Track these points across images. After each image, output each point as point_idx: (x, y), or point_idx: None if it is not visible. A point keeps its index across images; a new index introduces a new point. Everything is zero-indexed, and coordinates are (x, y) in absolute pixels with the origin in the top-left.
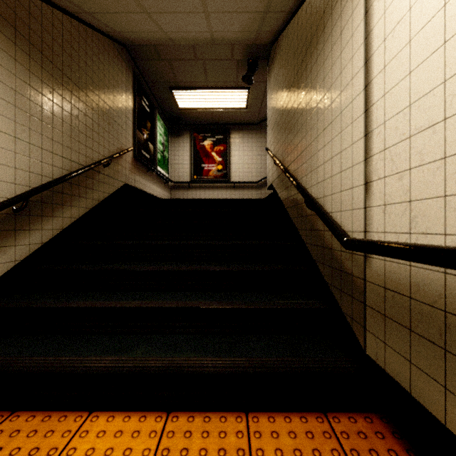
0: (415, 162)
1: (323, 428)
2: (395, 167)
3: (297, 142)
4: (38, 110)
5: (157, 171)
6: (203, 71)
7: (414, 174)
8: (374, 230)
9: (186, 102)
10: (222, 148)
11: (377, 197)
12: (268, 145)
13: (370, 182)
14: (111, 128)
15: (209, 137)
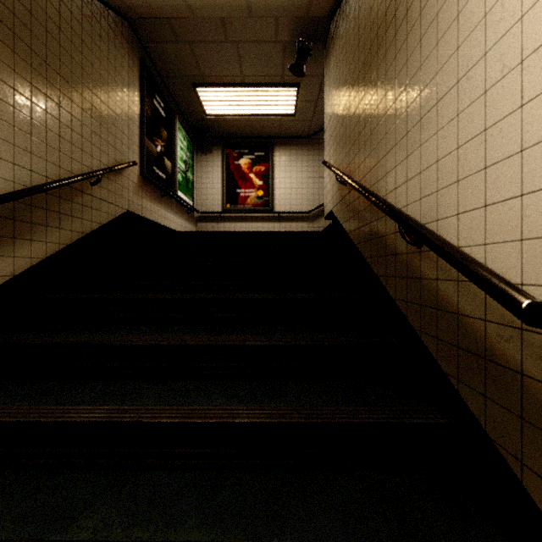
0: None
1: None
2: None
3: (377, 140)
4: None
5: (177, 196)
6: (237, 60)
7: None
8: None
9: (215, 106)
10: (263, 168)
11: None
12: (325, 159)
13: None
14: (104, 131)
15: (247, 154)
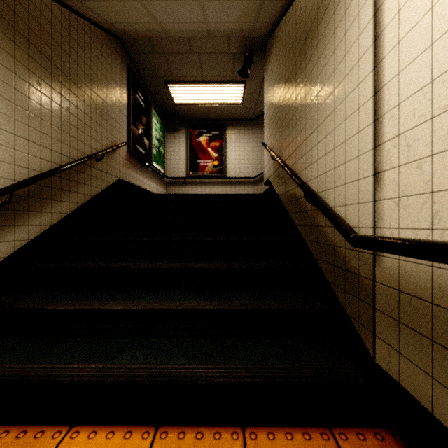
0: (439, 146)
1: (329, 447)
2: (412, 154)
3: (295, 134)
4: (25, 100)
5: (153, 166)
6: (199, 65)
7: (437, 160)
8: (385, 225)
9: (182, 98)
10: (218, 144)
11: (389, 189)
12: (264, 140)
13: (380, 172)
14: (104, 122)
15: (205, 133)
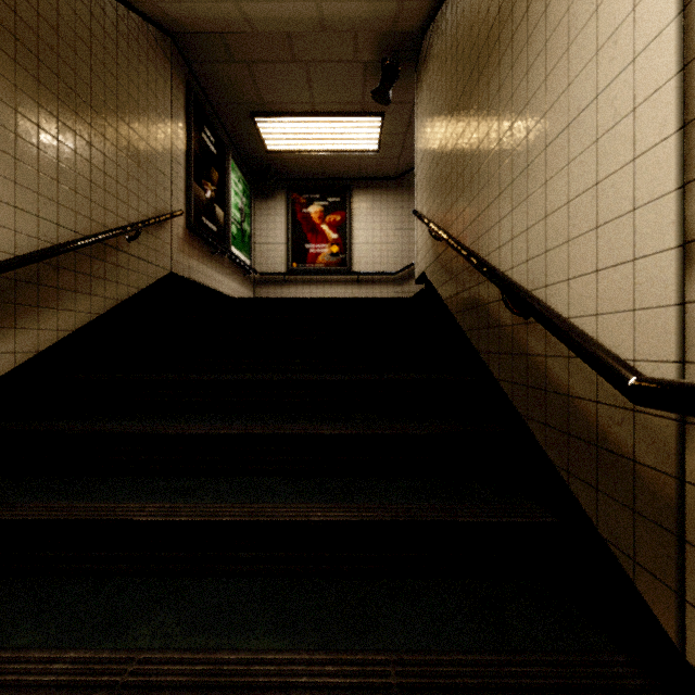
0: None
1: None
2: None
3: (478, 188)
4: None
5: (231, 253)
6: (306, 83)
7: None
8: None
9: (278, 140)
10: (339, 218)
11: None
12: (416, 207)
13: None
14: (143, 174)
15: (318, 200)
